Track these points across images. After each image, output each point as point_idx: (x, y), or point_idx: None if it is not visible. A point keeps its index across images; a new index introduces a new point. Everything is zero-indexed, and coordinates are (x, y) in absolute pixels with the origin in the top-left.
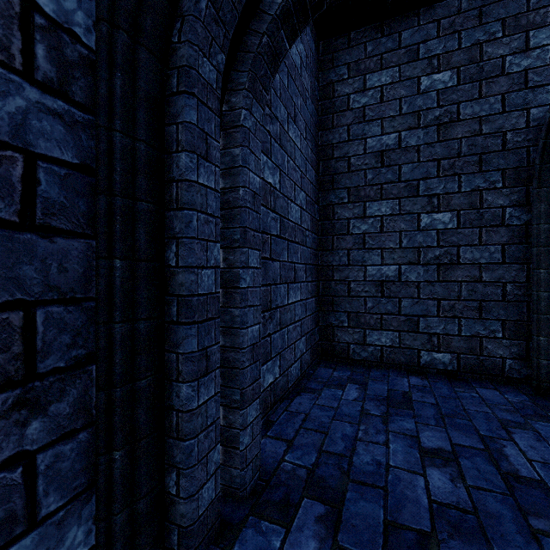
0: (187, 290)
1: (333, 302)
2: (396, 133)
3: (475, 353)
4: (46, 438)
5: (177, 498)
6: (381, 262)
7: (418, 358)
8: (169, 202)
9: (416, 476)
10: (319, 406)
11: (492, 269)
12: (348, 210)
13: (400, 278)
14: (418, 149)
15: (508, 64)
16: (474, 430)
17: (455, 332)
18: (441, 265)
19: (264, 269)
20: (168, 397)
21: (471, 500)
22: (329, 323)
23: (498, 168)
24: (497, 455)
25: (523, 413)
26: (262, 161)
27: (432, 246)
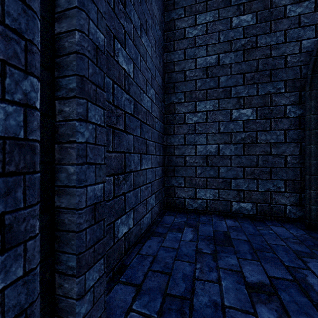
0: None
1: (174, 170)
2: (216, 55)
3: (267, 202)
4: None
5: None
6: (206, 142)
7: (231, 207)
8: None
9: (249, 316)
10: (164, 247)
11: (278, 146)
12: (184, 107)
13: (219, 153)
14: (230, 66)
15: (288, 10)
16: (280, 261)
17: (254, 188)
18: (245, 144)
19: (118, 138)
20: None
21: None
22: (171, 184)
23: (281, 79)
24: (304, 285)
25: (307, 244)
26: (116, 47)
27: (240, 131)
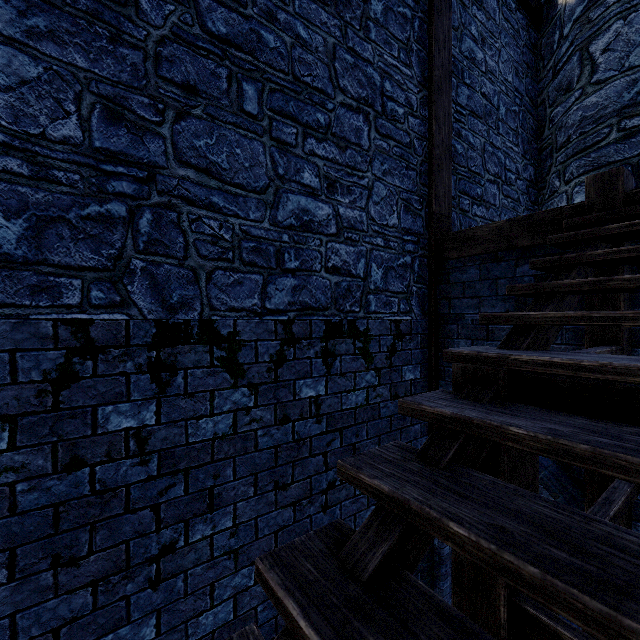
0: (441, 555)
1: None
2: None
3: None
4: None
5: None
6: None
7: None
8: None
9: None
10: None
11: None
12: None
13: None
14: None
15: None
16: None
17: None
18: None
19: None
20: (435, 582)
21: None
22: None
23: None
24: None
25: None
26: None
27: None
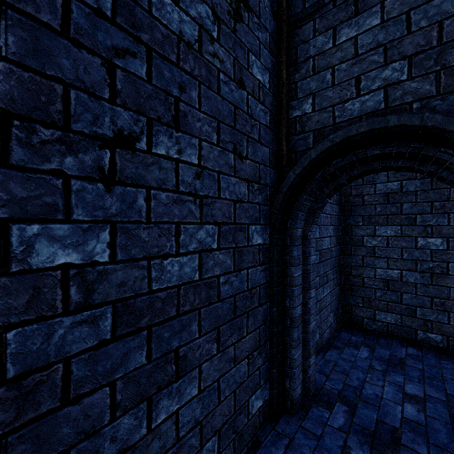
0: (293, 316)
1: (352, 289)
2: (398, 182)
3: None
4: (261, 363)
5: (289, 389)
6: (387, 267)
7: (416, 335)
8: (286, 283)
9: (397, 405)
10: (342, 358)
11: None
12: (362, 230)
13: (402, 279)
14: (415, 194)
15: None
16: (444, 389)
17: (445, 321)
18: (433, 274)
19: None
20: (285, 352)
21: (425, 421)
22: (348, 302)
23: None
24: (452, 405)
25: None
26: None
27: (427, 260)
